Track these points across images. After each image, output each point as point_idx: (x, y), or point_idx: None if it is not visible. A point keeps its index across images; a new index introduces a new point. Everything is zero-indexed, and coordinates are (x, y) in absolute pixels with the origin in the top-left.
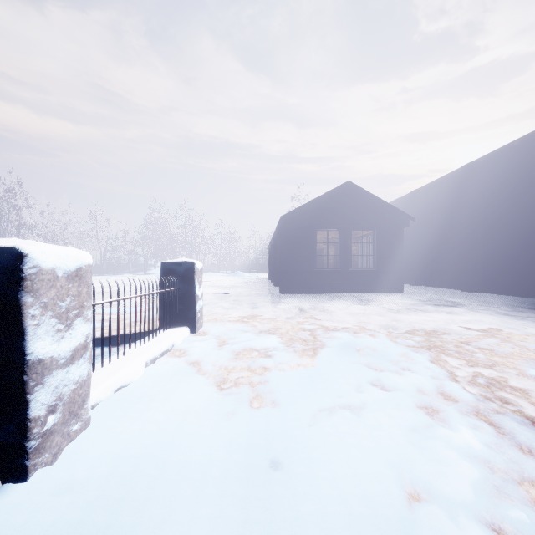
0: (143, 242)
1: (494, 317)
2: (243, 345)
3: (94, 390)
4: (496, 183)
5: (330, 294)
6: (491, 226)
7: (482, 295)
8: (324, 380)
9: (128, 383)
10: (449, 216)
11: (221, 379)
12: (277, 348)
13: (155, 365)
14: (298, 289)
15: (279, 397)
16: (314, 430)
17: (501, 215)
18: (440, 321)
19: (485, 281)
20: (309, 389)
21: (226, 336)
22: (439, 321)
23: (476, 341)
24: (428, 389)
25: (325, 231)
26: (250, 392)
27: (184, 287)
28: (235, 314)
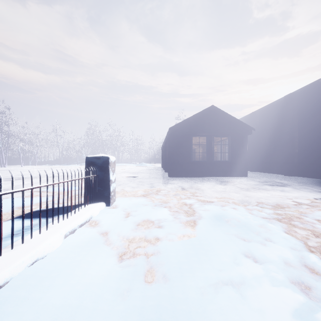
0: (85, 145)
1: (313, 194)
2: (142, 217)
3: (5, 269)
4: (307, 106)
5: (201, 177)
6: (303, 134)
7: (298, 178)
8: (206, 252)
9: (45, 255)
10: (275, 128)
11: (122, 249)
12: (167, 219)
13: (73, 236)
14: (180, 174)
15: (169, 271)
16: (204, 319)
17: (310, 127)
18: (278, 197)
19: (299, 169)
20: (194, 262)
21: (130, 209)
22: (277, 197)
23: (311, 213)
24: (293, 262)
25: (197, 138)
26: (145, 265)
27: (101, 174)
28: (139, 192)
